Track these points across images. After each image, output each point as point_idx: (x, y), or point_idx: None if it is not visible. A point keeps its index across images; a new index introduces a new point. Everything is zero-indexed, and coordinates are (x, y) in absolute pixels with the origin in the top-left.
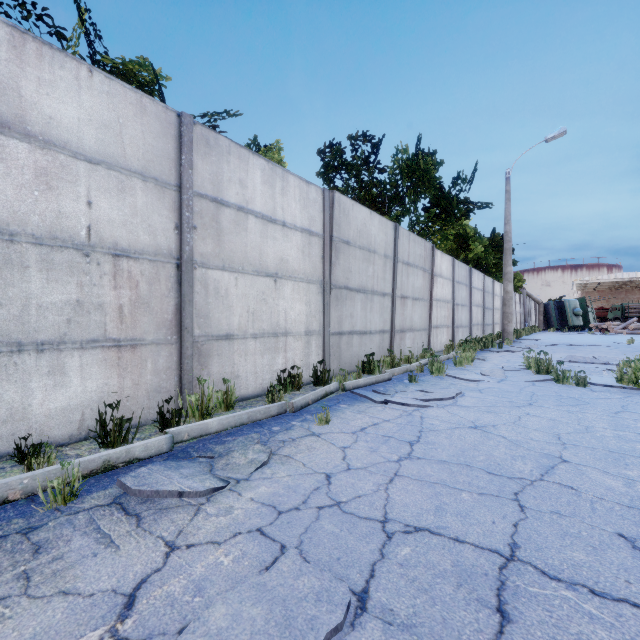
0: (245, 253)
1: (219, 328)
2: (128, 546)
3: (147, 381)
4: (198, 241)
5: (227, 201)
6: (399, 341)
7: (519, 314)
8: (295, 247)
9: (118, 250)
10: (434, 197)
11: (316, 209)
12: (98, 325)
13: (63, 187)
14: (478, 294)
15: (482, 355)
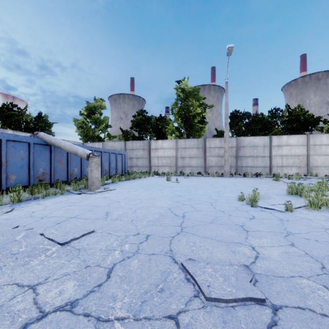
0: (321, 152)
1: (315, 165)
2: (302, 179)
3: (302, 172)
4: (310, 152)
5: (316, 144)
6: None
7: None
8: None
9: (298, 155)
10: None
11: None
12: (295, 164)
13: (292, 149)
14: None
15: None
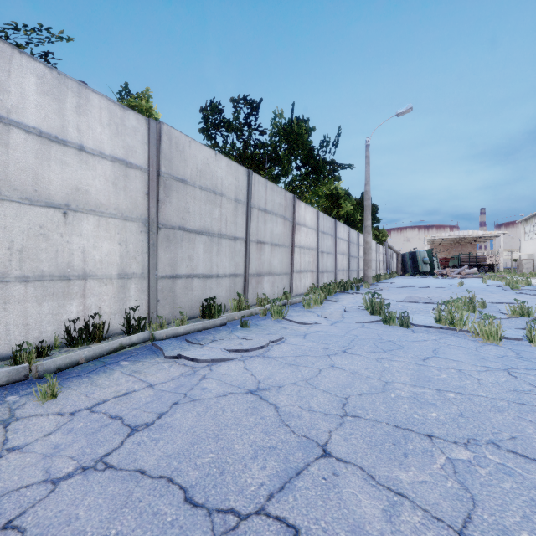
0: (4, 174)
1: None
2: None
3: None
4: None
5: None
6: (255, 285)
7: (382, 262)
8: (101, 177)
9: None
10: (305, 157)
11: (137, 139)
12: None
13: None
14: (343, 244)
15: (338, 297)
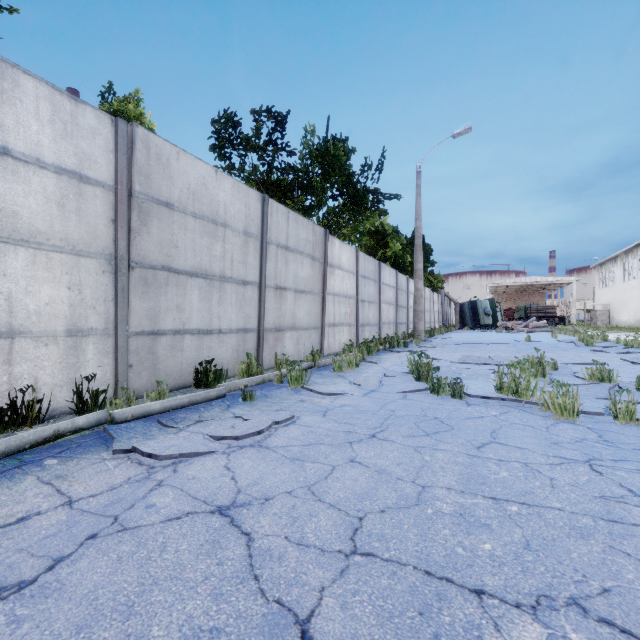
0: None
1: None
2: None
3: None
4: None
5: None
6: (274, 342)
7: (437, 313)
8: (39, 194)
9: None
10: (343, 185)
11: (98, 145)
12: None
13: None
14: (390, 291)
15: (380, 356)
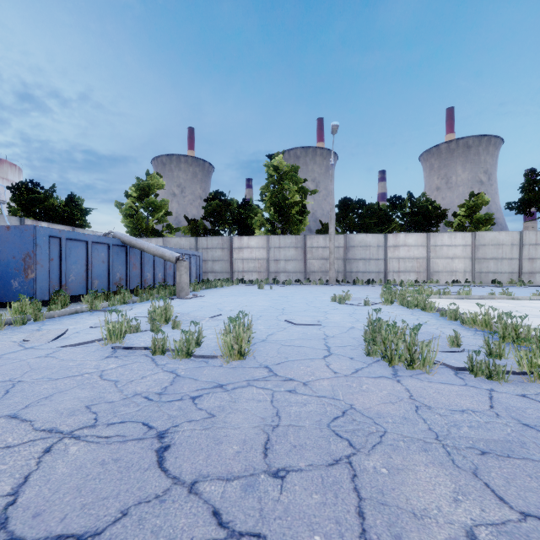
0: (442, 254)
1: (435, 270)
2: None
3: (421, 278)
4: (431, 254)
5: (437, 245)
6: (528, 277)
7: None
8: (459, 250)
9: (417, 258)
10: None
11: (468, 238)
12: (414, 269)
13: (410, 251)
14: None
15: None
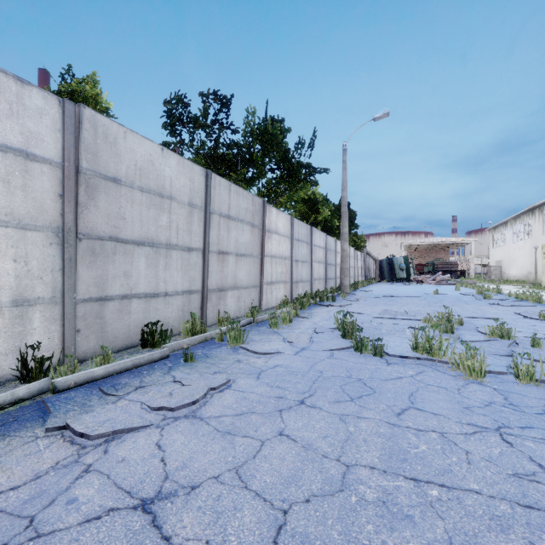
0: None
1: None
2: None
3: None
4: None
5: None
6: (217, 301)
7: (360, 269)
8: None
9: None
10: (280, 160)
11: (44, 124)
12: None
13: None
14: (320, 251)
15: (311, 310)
